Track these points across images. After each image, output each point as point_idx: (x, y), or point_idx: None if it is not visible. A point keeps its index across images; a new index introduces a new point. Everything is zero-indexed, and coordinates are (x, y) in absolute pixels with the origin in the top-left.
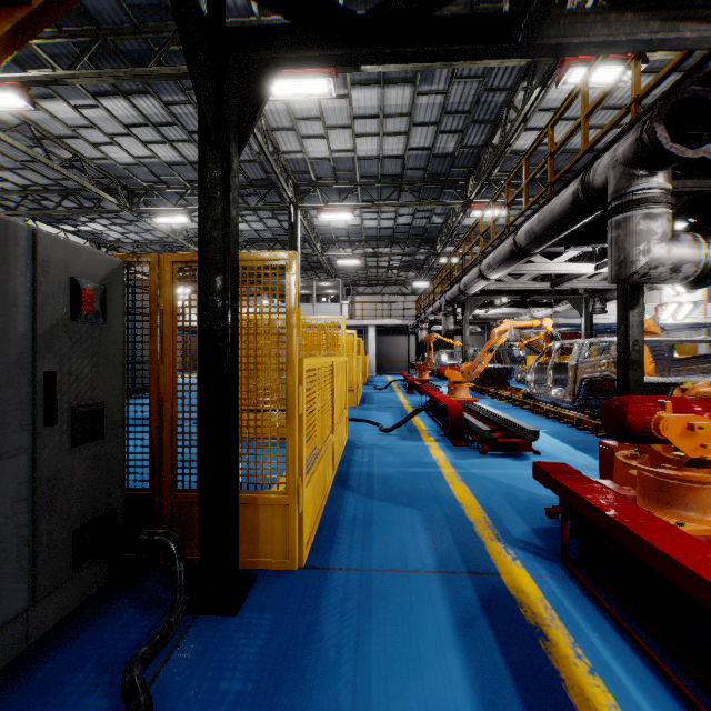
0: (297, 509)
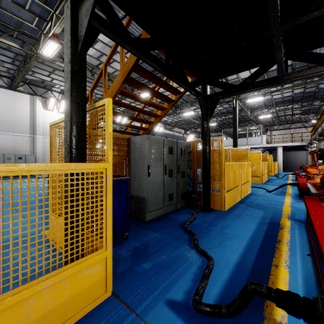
0: (223, 197)
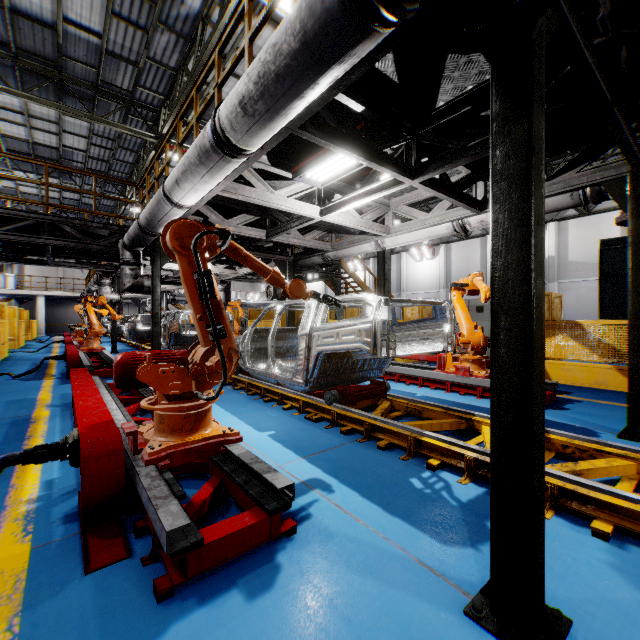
0: None
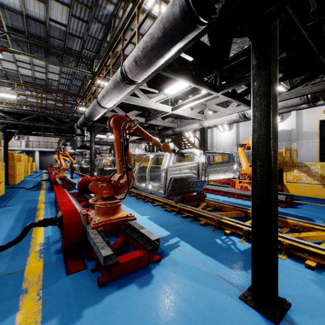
0: (16, 178)
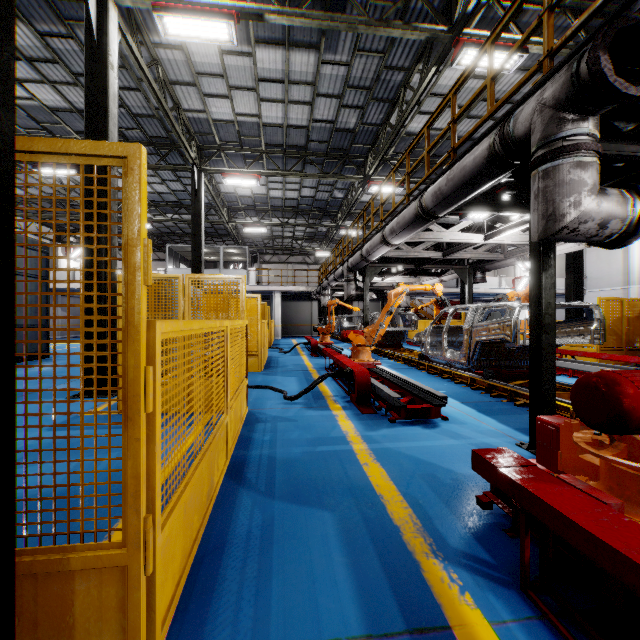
0: (143, 569)
